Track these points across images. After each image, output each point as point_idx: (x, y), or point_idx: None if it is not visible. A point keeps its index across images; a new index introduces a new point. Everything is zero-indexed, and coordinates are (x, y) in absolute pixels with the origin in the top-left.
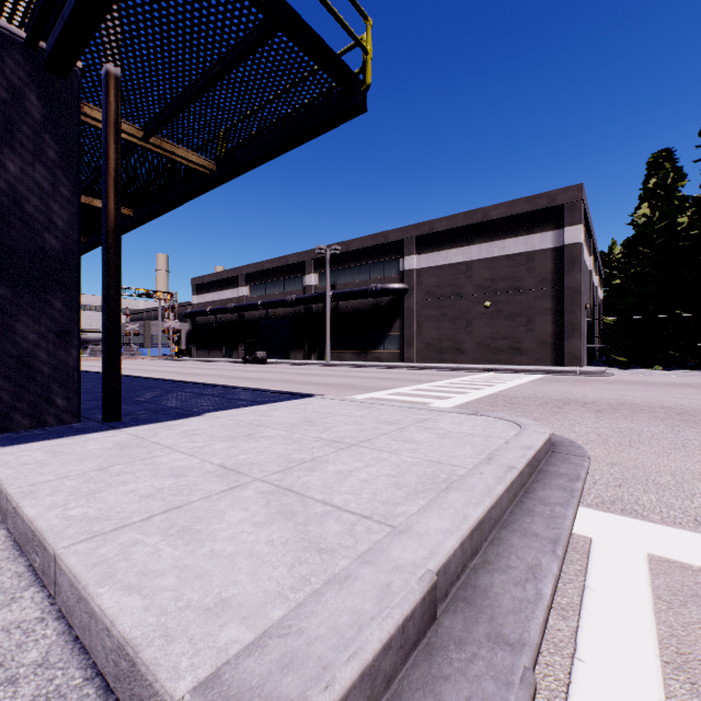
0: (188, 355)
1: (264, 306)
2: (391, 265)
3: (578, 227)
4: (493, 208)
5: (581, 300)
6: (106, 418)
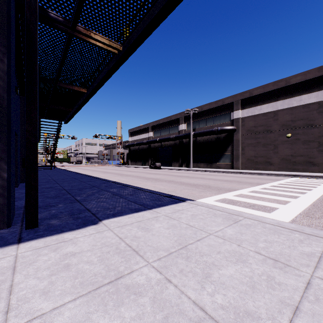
0: (127, 164)
1: (160, 141)
2: (226, 116)
3: None
4: (293, 77)
5: None
6: (25, 226)
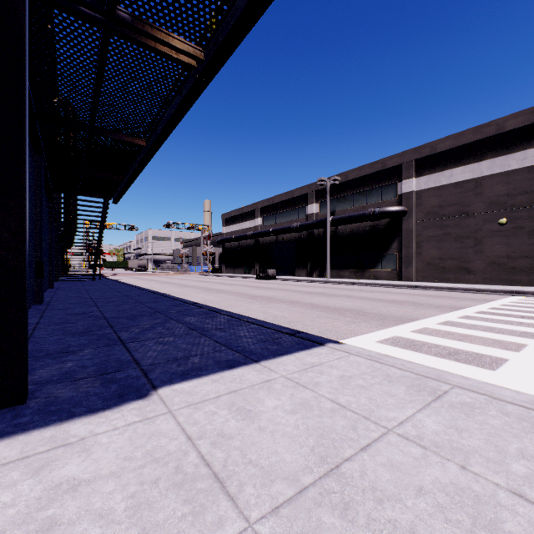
0: (220, 271)
1: (274, 232)
2: (388, 190)
3: None
4: (510, 118)
5: None
6: None
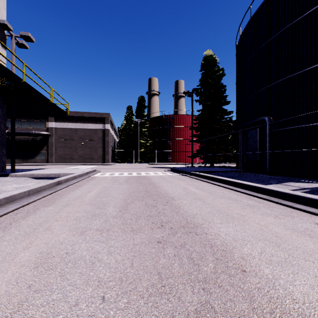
0: None
1: None
2: (42, 124)
3: (109, 125)
4: (85, 113)
5: (109, 145)
6: (14, 171)
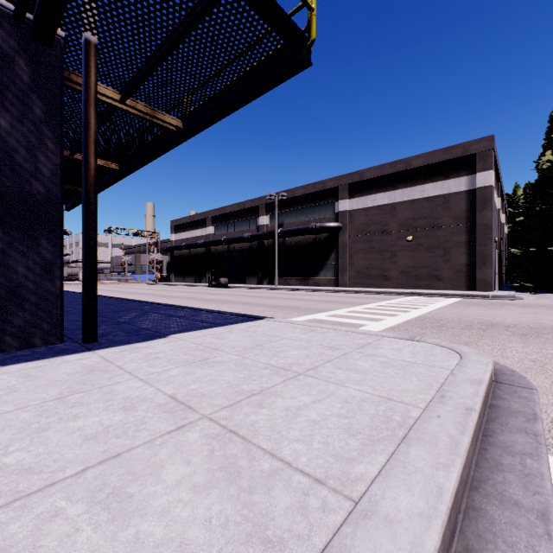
0: (168, 280)
1: (226, 241)
2: (328, 208)
3: (490, 172)
4: (414, 158)
5: (492, 235)
6: (85, 340)
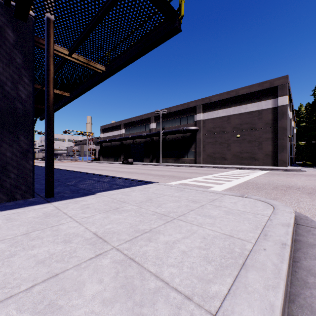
0: (99, 160)
1: (132, 138)
2: (190, 118)
3: (286, 97)
4: (241, 89)
5: (287, 133)
6: (46, 196)
